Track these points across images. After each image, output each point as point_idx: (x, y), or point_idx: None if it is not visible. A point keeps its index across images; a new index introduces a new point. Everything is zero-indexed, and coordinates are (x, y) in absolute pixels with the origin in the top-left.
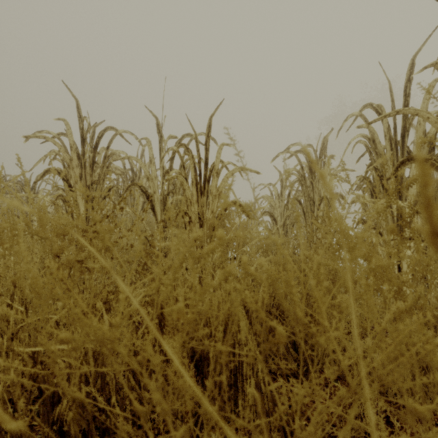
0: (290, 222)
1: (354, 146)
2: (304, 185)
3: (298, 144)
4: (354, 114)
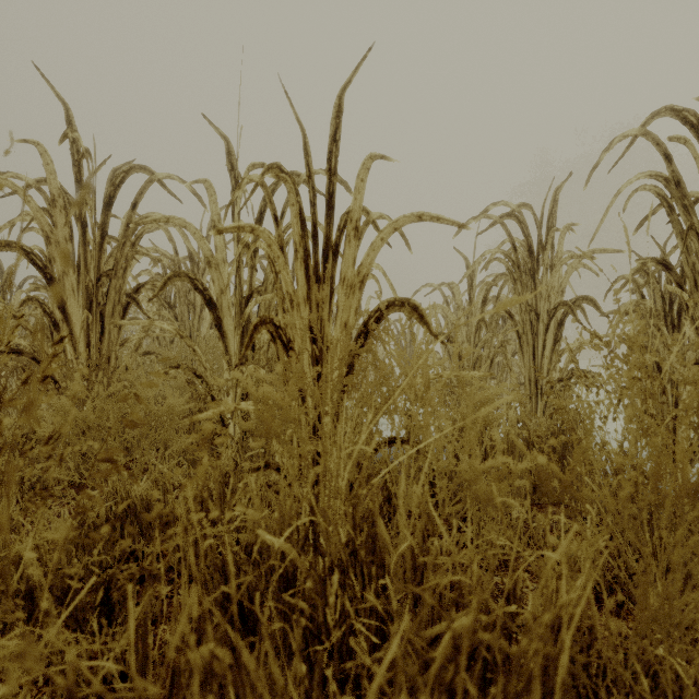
0: (487, 354)
1: (628, 197)
2: (519, 280)
3: (504, 202)
4: (629, 134)
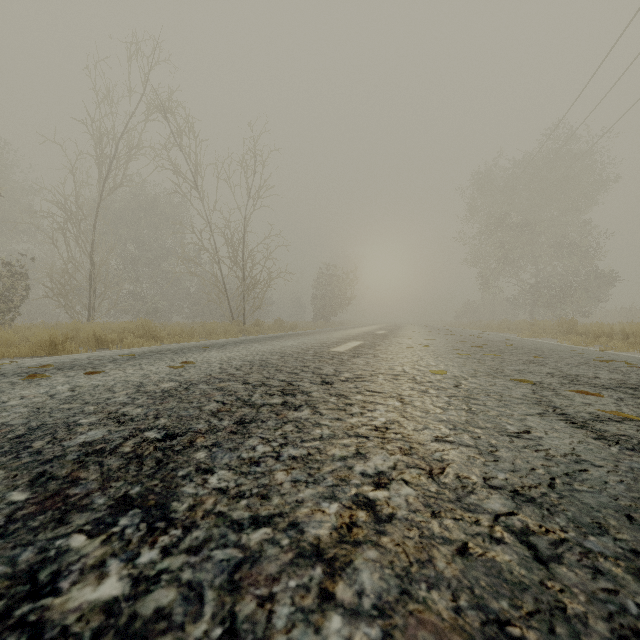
0: None
1: None
2: None
3: None
4: None
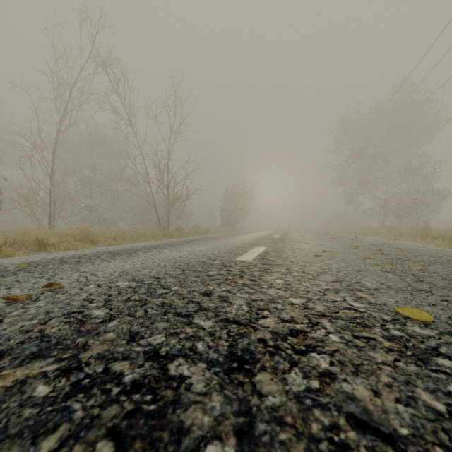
0: None
1: None
2: None
3: None
4: None
